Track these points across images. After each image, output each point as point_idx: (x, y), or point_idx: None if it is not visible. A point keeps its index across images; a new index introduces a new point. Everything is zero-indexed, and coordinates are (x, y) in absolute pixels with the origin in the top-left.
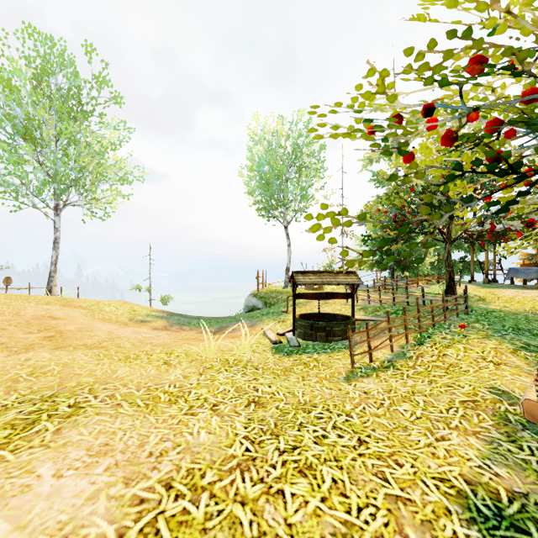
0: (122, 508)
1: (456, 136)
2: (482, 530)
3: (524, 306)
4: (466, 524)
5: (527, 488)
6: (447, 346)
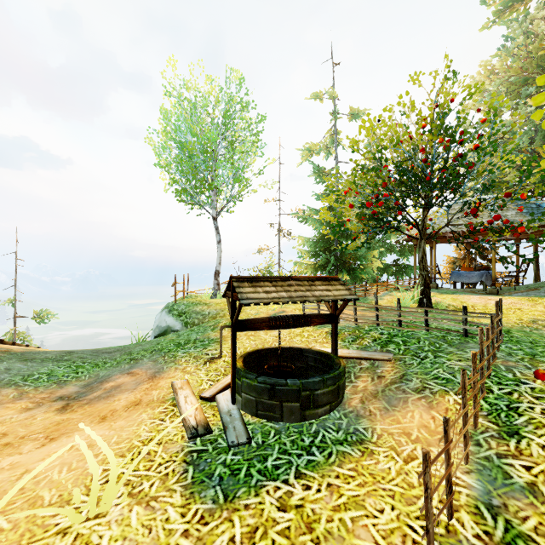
0: None
1: None
2: None
3: (509, 317)
4: None
5: None
6: None
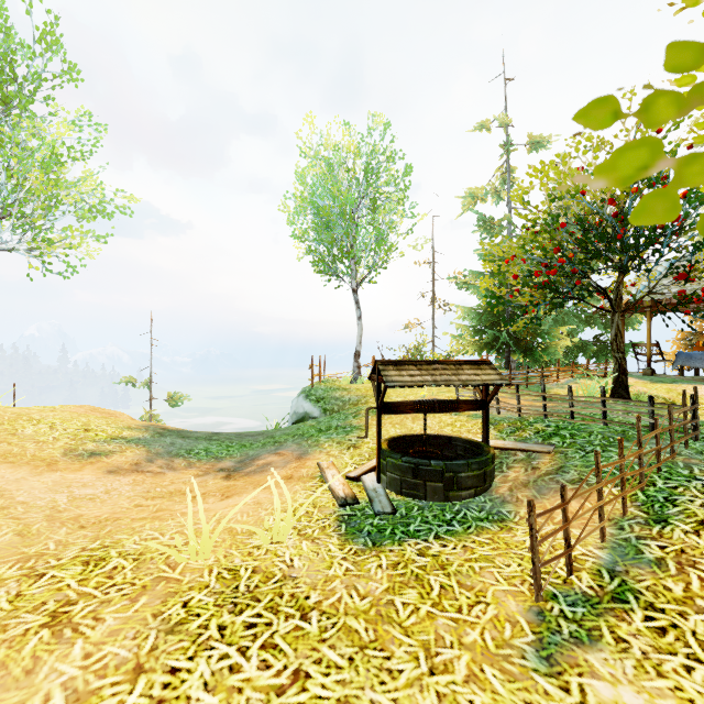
0: None
1: None
2: None
3: None
4: None
5: None
6: None
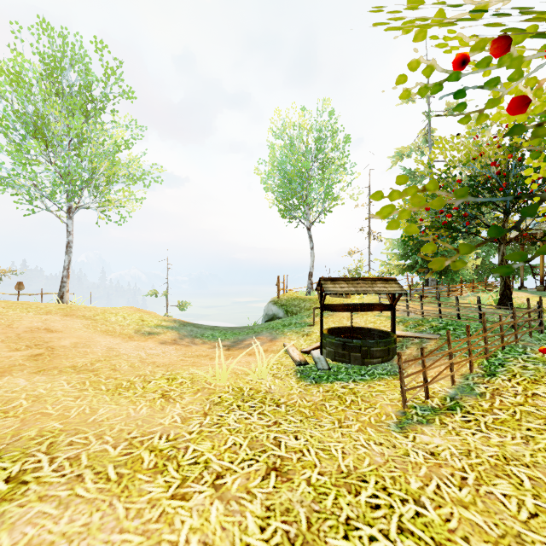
0: None
1: None
2: None
3: None
4: None
5: None
6: (534, 381)
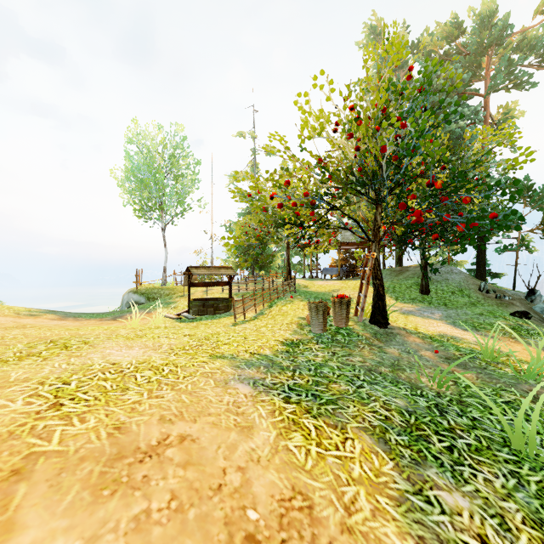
0: (161, 353)
1: (282, 206)
2: (287, 346)
3: (325, 289)
4: (283, 346)
5: (302, 338)
6: (283, 306)
